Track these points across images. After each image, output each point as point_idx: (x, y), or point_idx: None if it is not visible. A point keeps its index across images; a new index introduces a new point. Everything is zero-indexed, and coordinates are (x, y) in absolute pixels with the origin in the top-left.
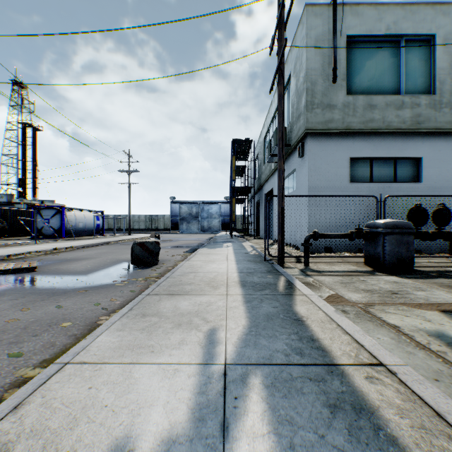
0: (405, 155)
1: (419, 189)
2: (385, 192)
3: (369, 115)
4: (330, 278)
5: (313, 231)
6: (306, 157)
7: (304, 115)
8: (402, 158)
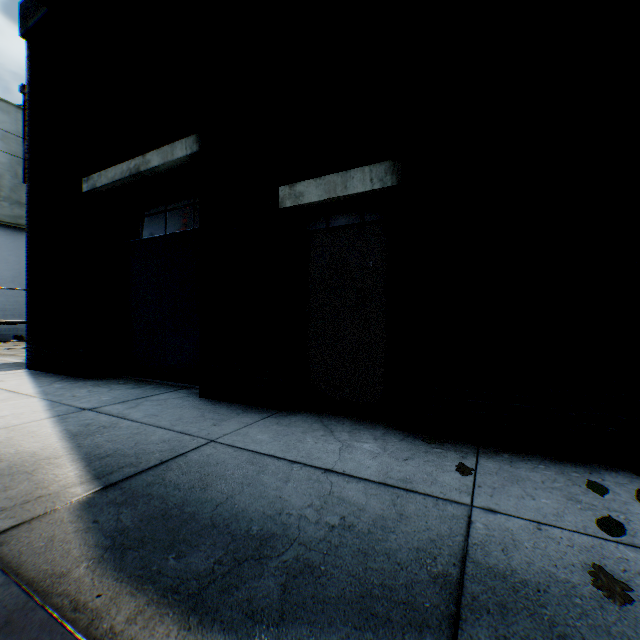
0: None
1: None
2: None
3: None
4: (4, 350)
5: None
6: None
7: None
8: None
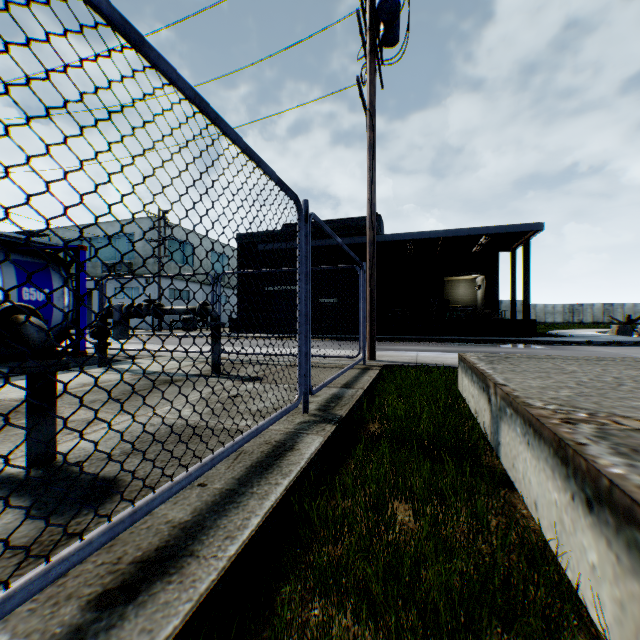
0: (186, 289)
1: (190, 303)
2: (180, 304)
3: (176, 271)
4: None
5: (172, 319)
6: (153, 286)
7: (154, 266)
8: (184, 290)
